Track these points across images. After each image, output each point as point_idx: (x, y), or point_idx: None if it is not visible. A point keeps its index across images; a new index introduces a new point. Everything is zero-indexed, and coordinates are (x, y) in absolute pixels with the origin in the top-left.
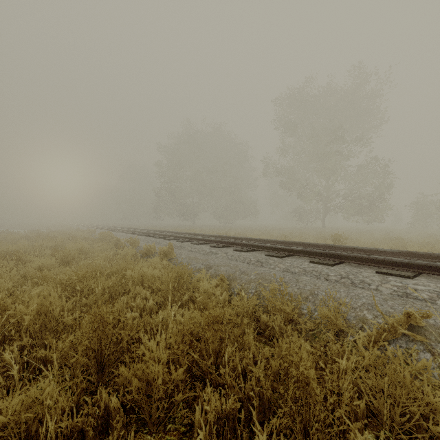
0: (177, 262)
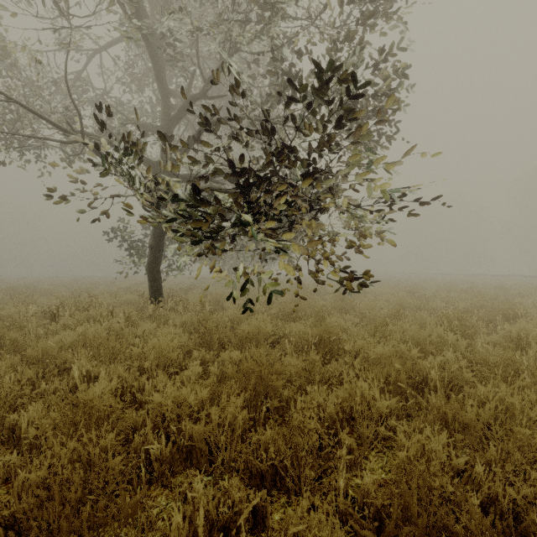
0: (467, 276)
